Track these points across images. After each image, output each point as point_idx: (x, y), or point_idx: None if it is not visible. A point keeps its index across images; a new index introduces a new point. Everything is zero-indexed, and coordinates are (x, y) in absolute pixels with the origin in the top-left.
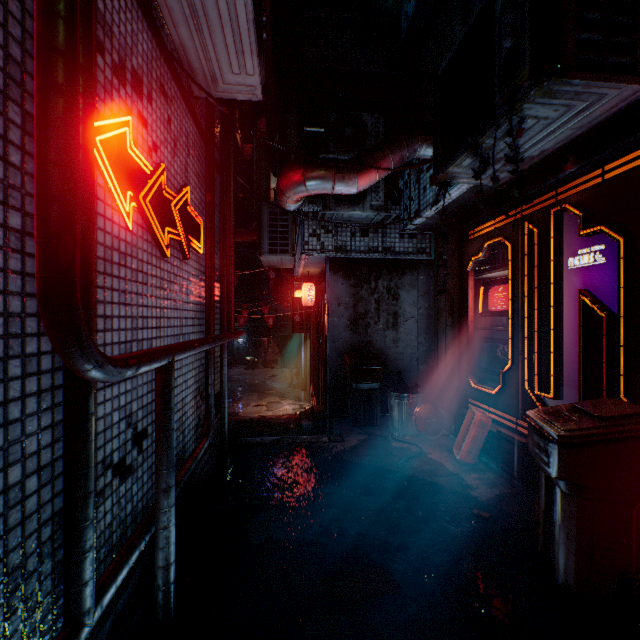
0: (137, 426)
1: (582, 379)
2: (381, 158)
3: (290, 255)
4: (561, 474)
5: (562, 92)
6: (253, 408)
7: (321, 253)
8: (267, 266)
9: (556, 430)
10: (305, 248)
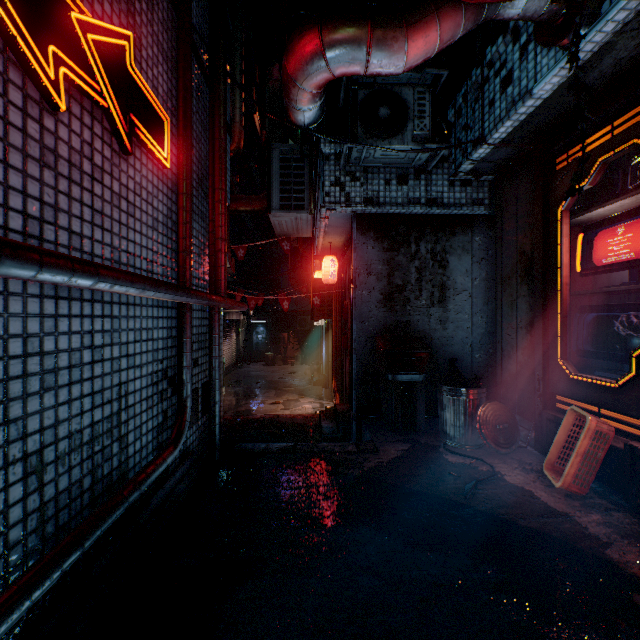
0: None
1: None
2: (446, 2)
3: (306, 212)
4: None
5: None
6: (269, 406)
7: (346, 206)
8: (280, 234)
9: None
10: (325, 201)
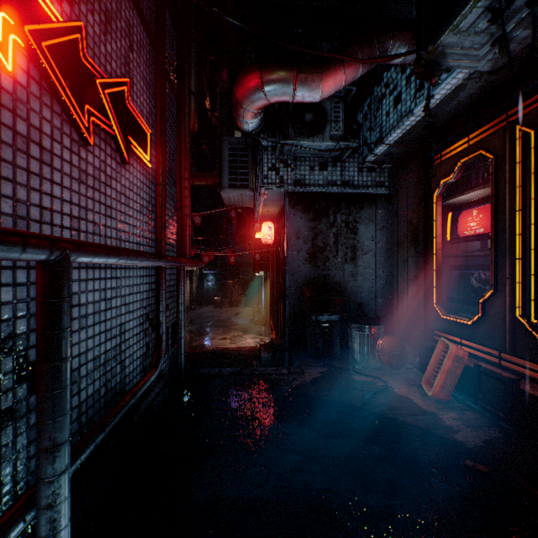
0: (27, 354)
1: None
2: (348, 56)
3: (250, 190)
4: None
5: None
6: (218, 341)
7: (280, 186)
8: (228, 205)
9: None
10: (264, 182)
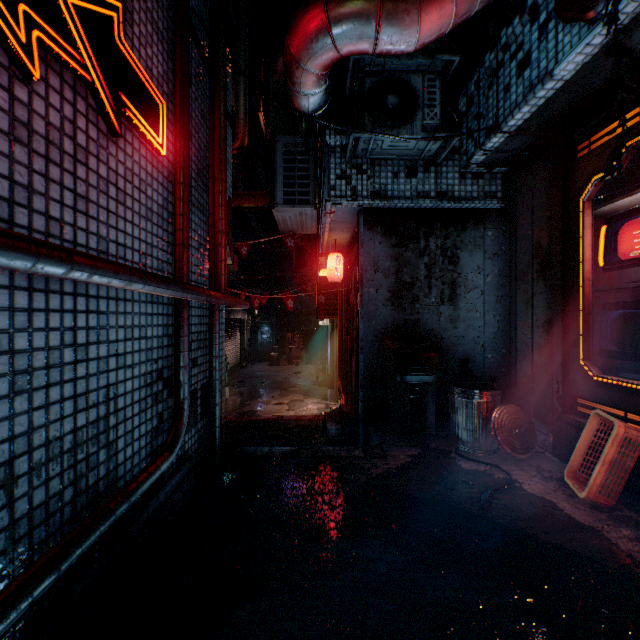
0: None
1: None
2: None
3: (311, 207)
4: None
5: None
6: (273, 406)
7: (352, 200)
8: (284, 231)
9: None
10: (331, 194)
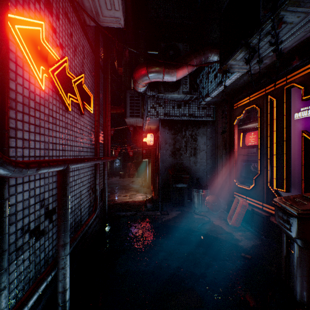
0: (48, 207)
1: (304, 180)
2: (189, 61)
3: (140, 118)
4: (299, 236)
5: (305, 1)
6: (122, 197)
7: (156, 117)
8: (129, 124)
9: (296, 209)
10: (148, 114)
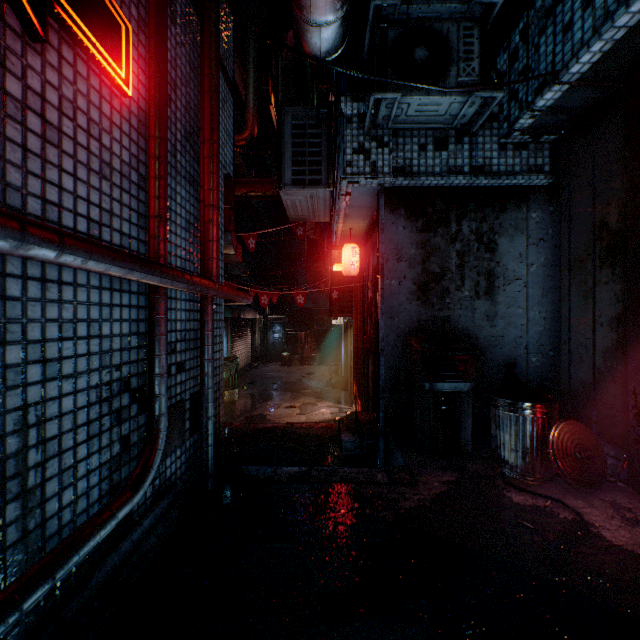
0: None
1: None
2: None
3: (324, 187)
4: None
5: None
6: (284, 410)
7: (371, 178)
8: (294, 219)
9: None
10: (346, 172)
